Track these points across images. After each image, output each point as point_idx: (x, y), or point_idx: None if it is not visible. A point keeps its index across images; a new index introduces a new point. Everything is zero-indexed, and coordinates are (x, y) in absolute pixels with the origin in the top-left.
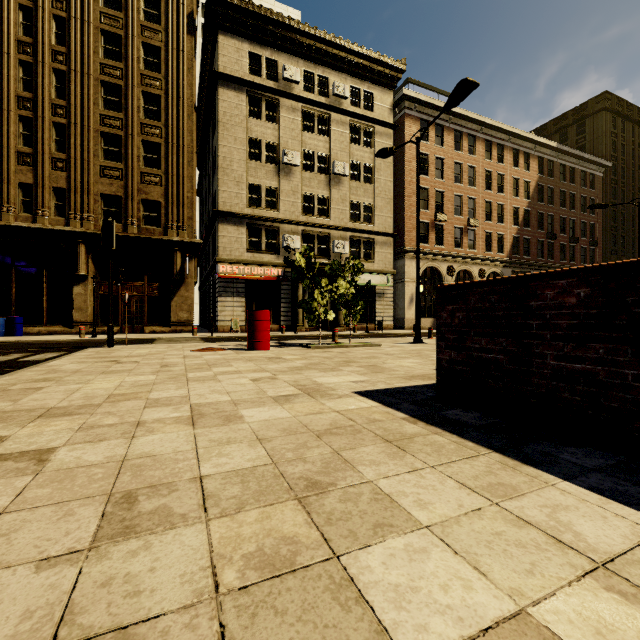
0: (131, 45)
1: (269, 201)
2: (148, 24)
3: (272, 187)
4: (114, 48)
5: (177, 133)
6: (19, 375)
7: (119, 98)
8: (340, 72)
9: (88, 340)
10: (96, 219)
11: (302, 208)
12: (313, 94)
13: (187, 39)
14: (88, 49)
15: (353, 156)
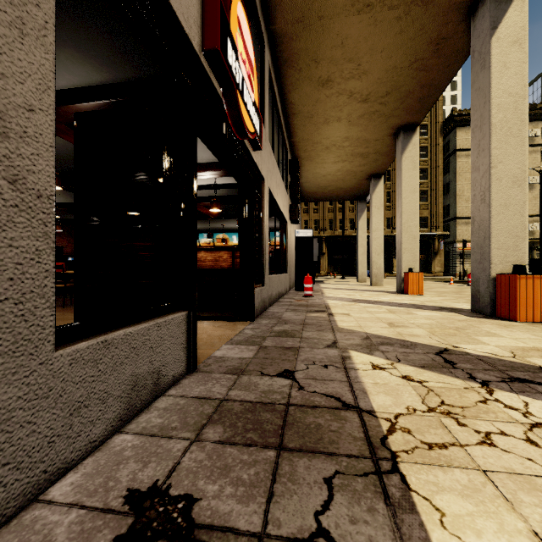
0: None
1: None
2: (422, 138)
3: None
4: None
5: (435, 183)
6: None
7: None
8: (533, 121)
9: None
10: None
11: None
12: None
13: (439, 138)
14: None
15: None
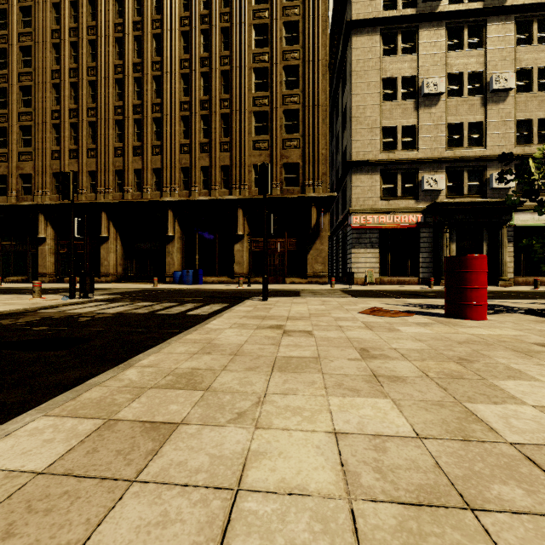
0: (275, 29)
1: (405, 142)
2: (288, 4)
3: (409, 126)
4: (262, 37)
5: (312, 95)
6: (166, 352)
7: (266, 79)
8: None
9: (244, 290)
10: (249, 187)
11: (446, 142)
12: (461, 4)
13: (321, 3)
14: (244, 45)
15: (520, 62)
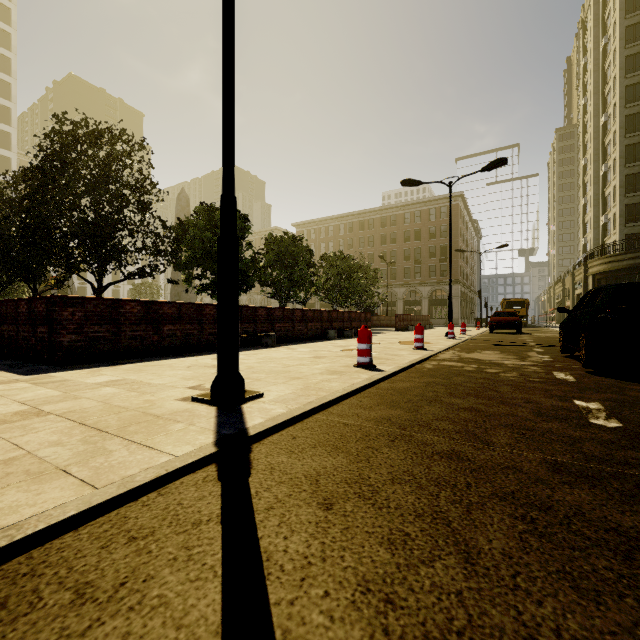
0: None
1: None
2: None
3: None
4: None
5: None
6: None
7: None
8: None
9: None
10: None
11: None
12: None
13: None
14: None
15: None
